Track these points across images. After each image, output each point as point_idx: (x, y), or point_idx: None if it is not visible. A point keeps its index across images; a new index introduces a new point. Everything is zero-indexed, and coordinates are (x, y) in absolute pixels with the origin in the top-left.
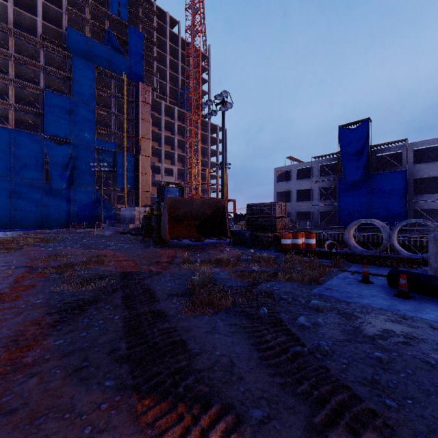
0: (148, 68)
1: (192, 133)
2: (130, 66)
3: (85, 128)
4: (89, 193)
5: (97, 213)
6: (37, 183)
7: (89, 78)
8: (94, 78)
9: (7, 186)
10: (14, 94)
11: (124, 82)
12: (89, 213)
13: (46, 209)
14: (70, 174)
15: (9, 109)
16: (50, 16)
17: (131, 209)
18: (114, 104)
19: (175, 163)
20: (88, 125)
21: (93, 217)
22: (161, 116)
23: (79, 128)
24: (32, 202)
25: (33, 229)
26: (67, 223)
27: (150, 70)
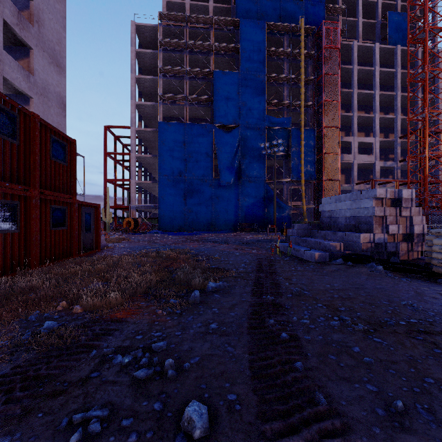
0: (330, 4)
1: (427, 59)
2: (306, 13)
3: (254, 105)
4: (258, 187)
5: (267, 213)
6: (207, 179)
7: (258, 41)
8: (264, 38)
9: (182, 185)
10: (188, 88)
11: (301, 29)
12: (259, 213)
13: (215, 209)
14: (238, 165)
15: (185, 105)
16: (220, 0)
17: (355, 197)
18: (287, 67)
19: (375, 132)
20: (257, 101)
21: (262, 218)
22: (353, 64)
23: (247, 107)
24: (202, 201)
25: (202, 233)
26: (235, 226)
27: (334, 6)
